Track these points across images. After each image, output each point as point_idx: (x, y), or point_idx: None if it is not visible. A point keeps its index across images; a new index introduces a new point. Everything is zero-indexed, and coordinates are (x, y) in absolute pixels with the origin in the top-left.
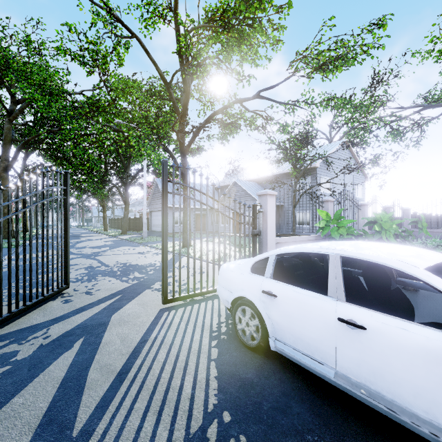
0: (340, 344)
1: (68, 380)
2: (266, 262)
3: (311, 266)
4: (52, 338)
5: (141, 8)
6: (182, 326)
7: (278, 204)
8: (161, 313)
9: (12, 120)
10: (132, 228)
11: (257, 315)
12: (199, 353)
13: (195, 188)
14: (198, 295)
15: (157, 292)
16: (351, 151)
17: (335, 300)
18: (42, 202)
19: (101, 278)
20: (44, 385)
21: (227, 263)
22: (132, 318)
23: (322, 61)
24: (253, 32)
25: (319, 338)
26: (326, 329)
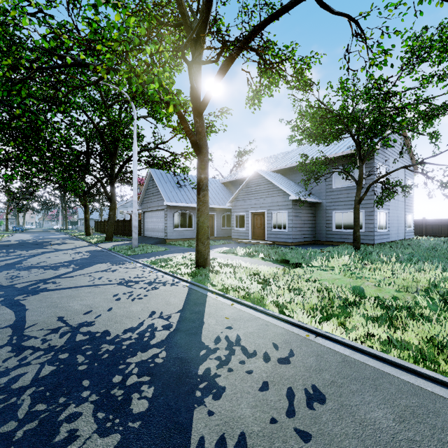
0: None
1: None
2: None
3: None
4: None
5: None
6: None
7: (314, 202)
8: None
9: None
10: (121, 232)
11: None
12: None
13: None
14: None
15: None
16: (404, 134)
17: None
18: None
19: None
20: None
21: None
22: None
23: None
24: None
25: None
26: None
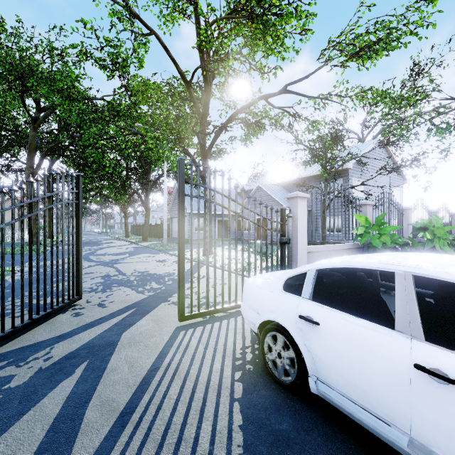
0: (418, 401)
1: (61, 419)
2: (301, 277)
3: (357, 283)
4: (54, 360)
5: (160, 4)
6: (200, 350)
7: None
8: (177, 332)
9: (36, 128)
10: (153, 234)
11: (293, 345)
12: (219, 388)
13: (215, 190)
14: (219, 312)
15: (173, 306)
16: (388, 150)
17: (409, 338)
18: (51, 206)
19: (117, 288)
20: (32, 425)
21: (253, 277)
22: (144, 337)
23: (360, 46)
24: (279, 21)
25: (383, 387)
26: (394, 377)
